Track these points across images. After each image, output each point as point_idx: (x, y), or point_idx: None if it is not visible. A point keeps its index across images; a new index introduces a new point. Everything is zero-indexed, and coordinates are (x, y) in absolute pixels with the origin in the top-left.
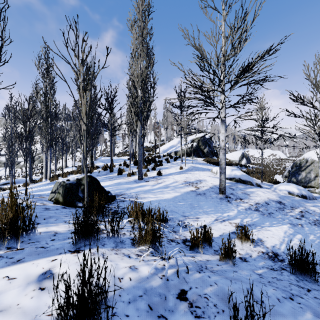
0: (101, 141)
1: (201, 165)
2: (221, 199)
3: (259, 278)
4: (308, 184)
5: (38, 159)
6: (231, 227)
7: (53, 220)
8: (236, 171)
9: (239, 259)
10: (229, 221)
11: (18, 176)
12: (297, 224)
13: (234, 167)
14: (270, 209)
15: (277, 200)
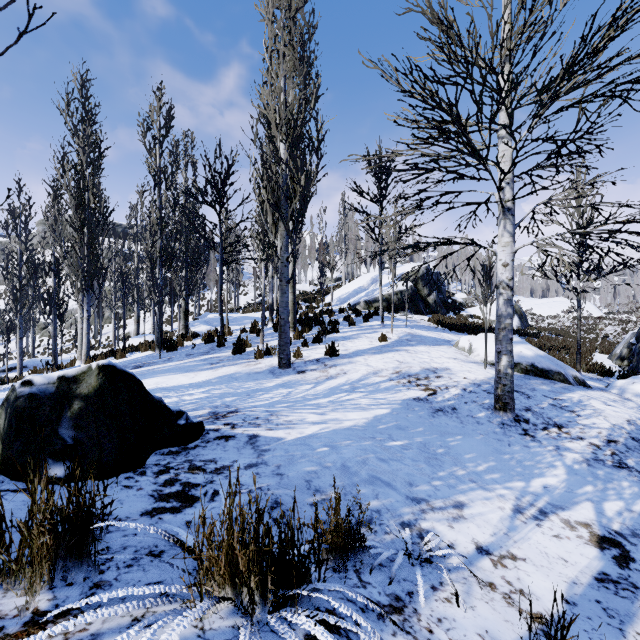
0: (210, 282)
1: (425, 330)
2: (503, 426)
3: None
4: None
5: None
6: (582, 545)
7: None
8: (521, 347)
9: None
10: (561, 516)
11: (43, 353)
12: None
13: (515, 337)
14: None
15: None
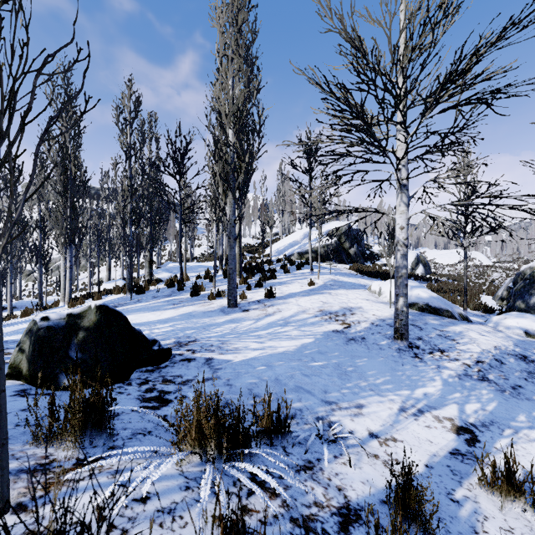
0: (170, 236)
1: (346, 277)
2: (400, 351)
3: None
4: None
5: None
6: (444, 432)
7: None
8: (419, 290)
9: None
10: (433, 414)
11: (28, 296)
12: None
13: (414, 282)
14: (511, 377)
15: (515, 352)
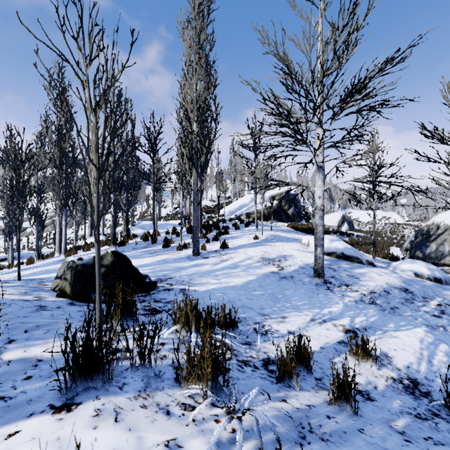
0: (141, 199)
1: (284, 233)
2: (317, 285)
3: (404, 443)
4: (441, 260)
5: (51, 224)
6: (337, 332)
7: (42, 332)
8: (337, 243)
9: (359, 396)
10: (332, 322)
11: (23, 249)
12: (437, 325)
13: (334, 237)
14: (392, 302)
15: (400, 286)
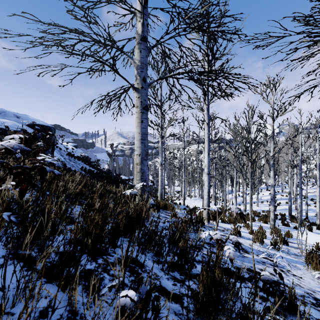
0: None
1: None
2: None
3: None
4: None
5: None
6: None
7: None
8: None
9: None
10: None
11: None
12: None
13: None
14: None
15: None
